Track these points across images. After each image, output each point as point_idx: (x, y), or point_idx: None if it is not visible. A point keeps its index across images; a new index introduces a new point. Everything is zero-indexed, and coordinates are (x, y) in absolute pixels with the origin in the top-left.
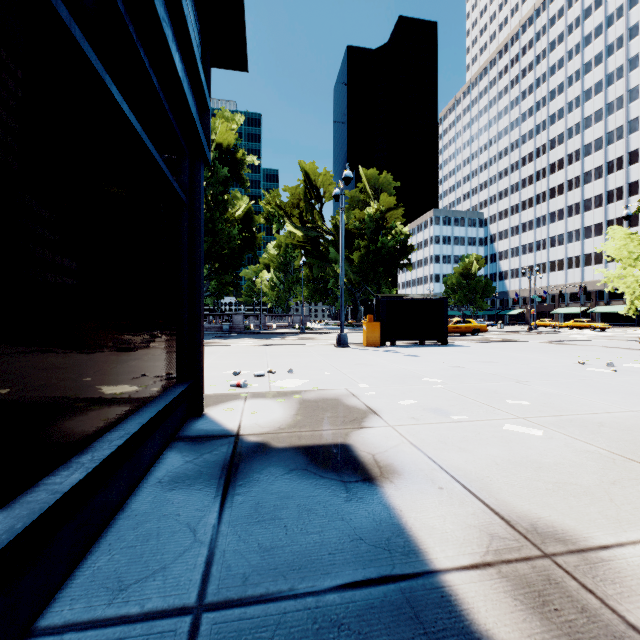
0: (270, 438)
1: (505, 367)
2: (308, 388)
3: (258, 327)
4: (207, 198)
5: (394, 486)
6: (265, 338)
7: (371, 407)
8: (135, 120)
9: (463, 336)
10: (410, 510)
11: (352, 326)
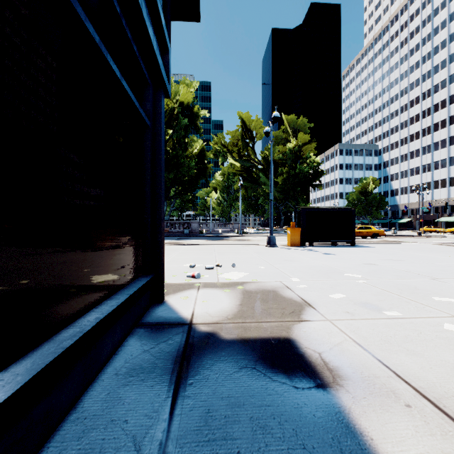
0: (219, 328)
1: (413, 265)
2: (248, 280)
3: (208, 232)
4: (173, 141)
5: (352, 398)
6: (213, 239)
7: (305, 300)
8: (92, 29)
9: (365, 239)
10: (383, 439)
11: (276, 231)
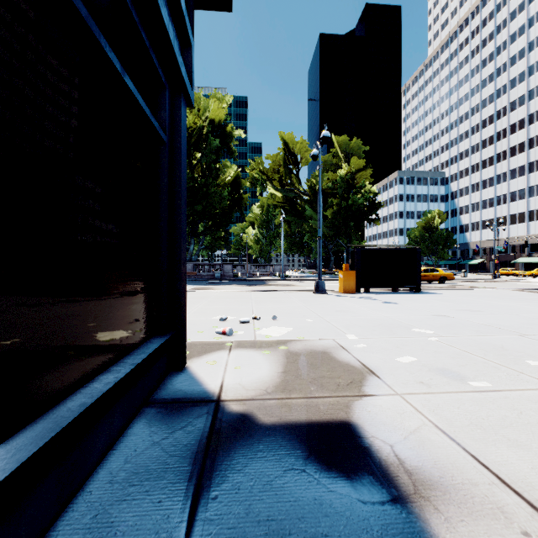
0: (255, 407)
1: (494, 317)
2: (293, 337)
3: (244, 275)
4: (202, 166)
5: (445, 521)
6: (250, 284)
7: (366, 365)
8: None
9: (430, 283)
10: None
11: (325, 274)
